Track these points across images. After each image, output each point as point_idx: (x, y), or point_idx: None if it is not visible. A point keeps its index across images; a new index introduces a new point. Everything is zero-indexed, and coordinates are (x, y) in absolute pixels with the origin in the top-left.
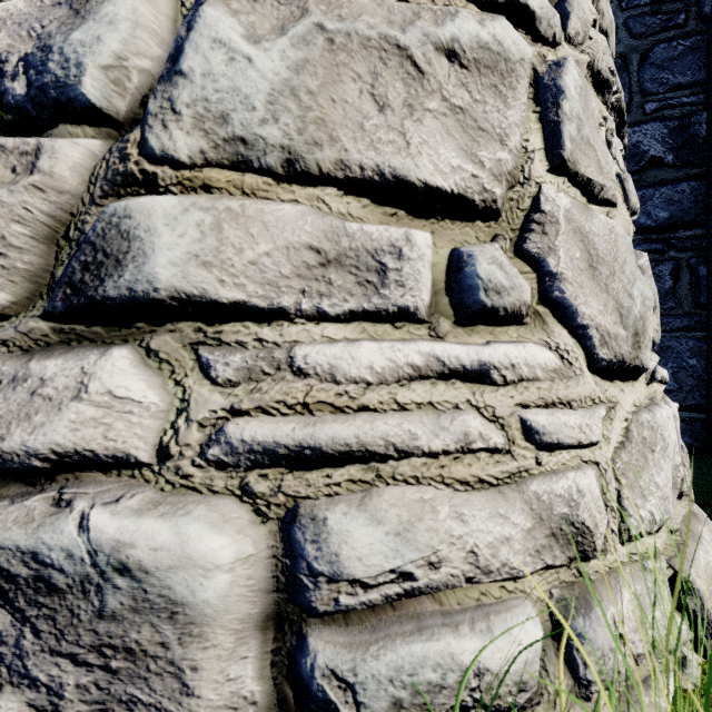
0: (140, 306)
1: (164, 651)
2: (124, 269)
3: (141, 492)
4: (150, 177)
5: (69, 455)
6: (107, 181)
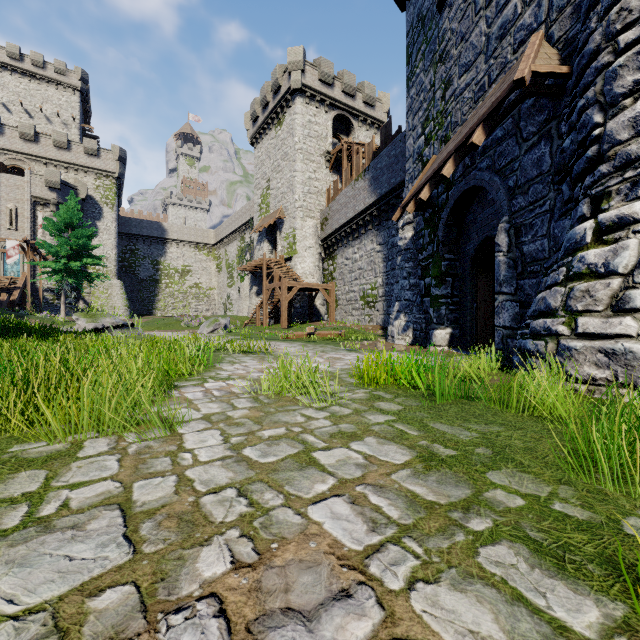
0: (633, 310)
1: (639, 366)
2: (629, 304)
3: (633, 341)
4: (634, 286)
5: (618, 334)
6: (624, 288)
